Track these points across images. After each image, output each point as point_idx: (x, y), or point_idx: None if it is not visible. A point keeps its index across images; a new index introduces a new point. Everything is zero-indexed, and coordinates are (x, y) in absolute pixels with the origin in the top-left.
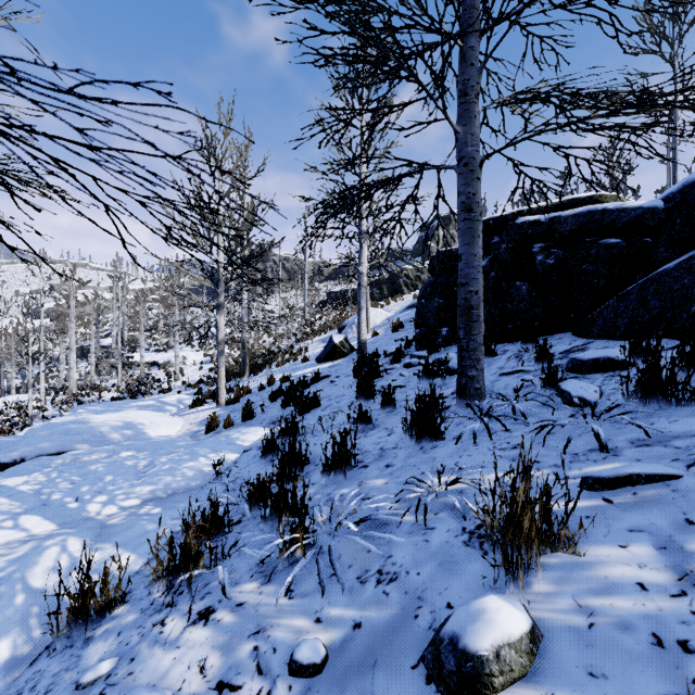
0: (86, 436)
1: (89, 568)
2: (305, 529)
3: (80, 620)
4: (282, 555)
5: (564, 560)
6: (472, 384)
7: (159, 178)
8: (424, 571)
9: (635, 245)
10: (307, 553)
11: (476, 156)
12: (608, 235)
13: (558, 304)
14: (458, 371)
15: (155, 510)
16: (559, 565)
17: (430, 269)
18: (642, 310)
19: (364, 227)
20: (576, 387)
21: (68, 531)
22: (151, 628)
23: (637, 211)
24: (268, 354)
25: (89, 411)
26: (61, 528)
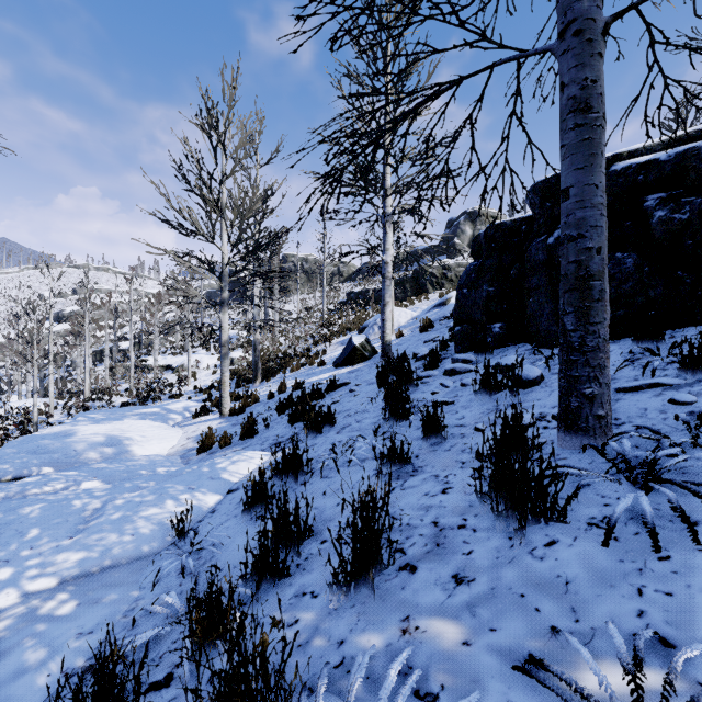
0: (56, 455)
1: None
2: None
3: None
4: None
5: None
6: (592, 410)
7: None
8: None
9: None
10: None
11: (596, 16)
12: None
13: (692, 282)
14: (562, 386)
15: (65, 608)
16: None
17: (474, 251)
18: None
19: (389, 209)
20: None
21: None
22: None
23: None
24: (284, 357)
25: (89, 418)
26: None
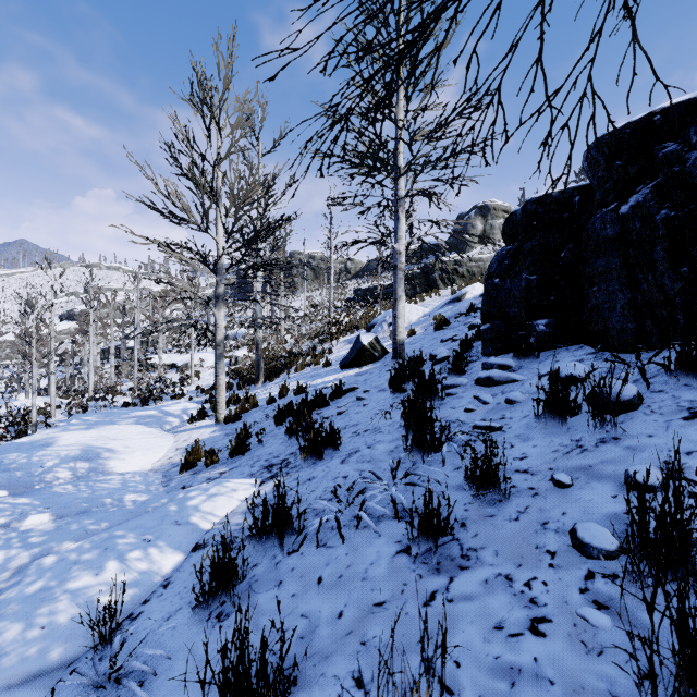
0: (17, 473)
1: None
2: None
3: None
4: None
5: None
6: None
7: None
8: None
9: None
10: None
11: None
12: None
13: None
14: None
15: None
16: None
17: (507, 233)
18: None
19: (401, 191)
20: None
21: None
22: None
23: None
24: (288, 356)
25: (82, 421)
26: None
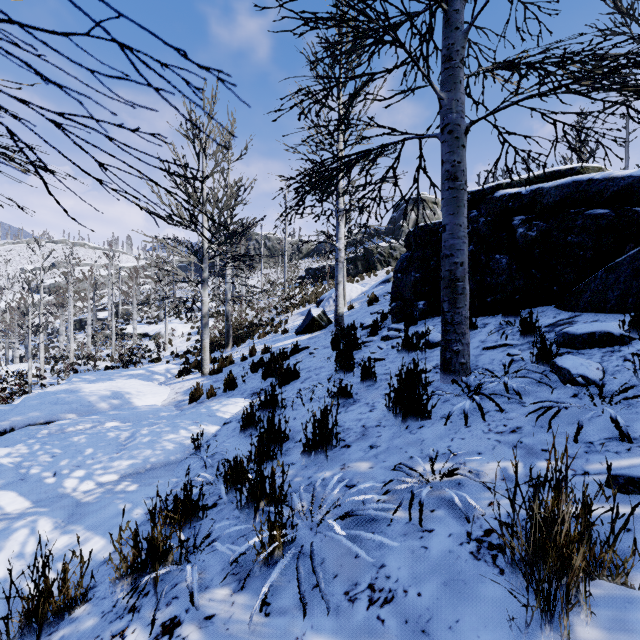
0: (74, 405)
1: (45, 566)
2: (284, 525)
3: (35, 624)
4: (258, 556)
5: (610, 593)
6: (458, 359)
7: (18, 25)
8: (425, 591)
9: (625, 215)
10: (286, 553)
11: (461, 123)
12: (595, 205)
13: (540, 277)
14: (442, 346)
15: (132, 487)
16: (606, 599)
17: (406, 244)
18: (635, 281)
19: (341, 205)
20: (575, 363)
21: (41, 510)
22: (109, 639)
23: (627, 180)
24: (251, 326)
25: (83, 379)
26: (34, 506)
